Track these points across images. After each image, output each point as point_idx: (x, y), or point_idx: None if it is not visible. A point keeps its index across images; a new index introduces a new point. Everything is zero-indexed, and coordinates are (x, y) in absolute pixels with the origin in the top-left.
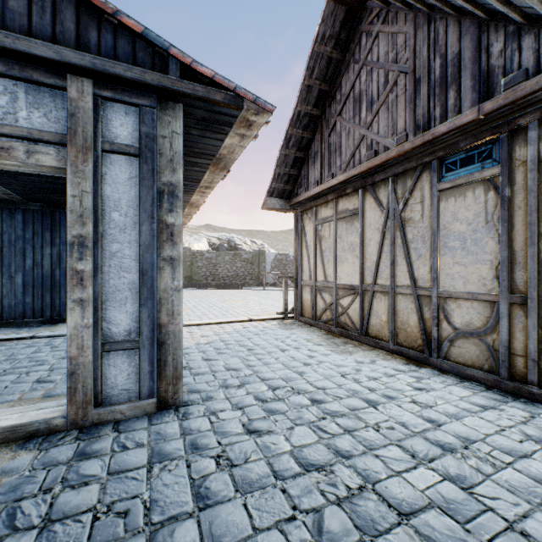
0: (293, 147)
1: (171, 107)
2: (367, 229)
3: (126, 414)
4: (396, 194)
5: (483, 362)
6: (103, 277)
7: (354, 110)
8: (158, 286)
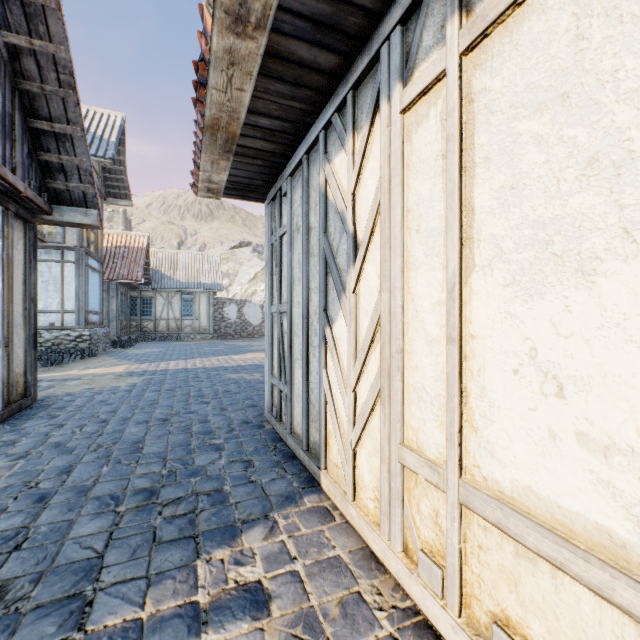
0: None
1: None
2: None
3: None
4: None
5: None
6: None
7: None
8: None
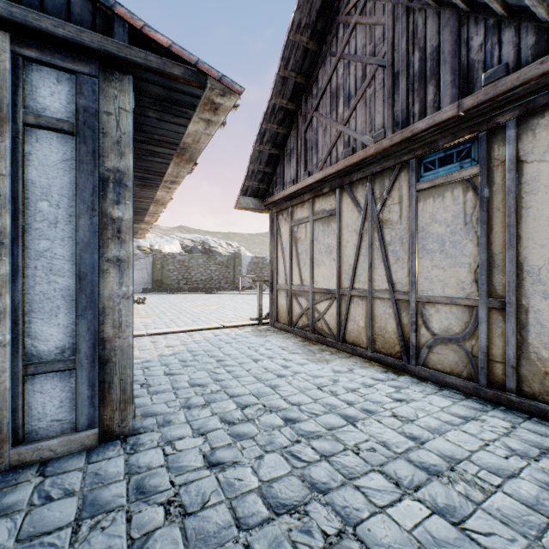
0: (268, 143)
1: (118, 78)
2: (345, 230)
3: (57, 451)
4: (374, 194)
5: (462, 368)
6: (26, 282)
7: (331, 105)
8: (101, 293)
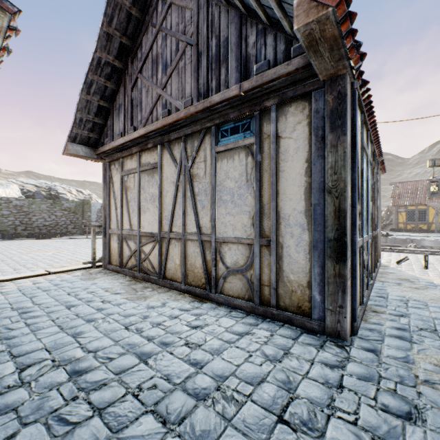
0: (96, 94)
1: None
2: (165, 181)
3: None
4: (187, 152)
5: (245, 293)
6: None
7: (152, 70)
8: None
